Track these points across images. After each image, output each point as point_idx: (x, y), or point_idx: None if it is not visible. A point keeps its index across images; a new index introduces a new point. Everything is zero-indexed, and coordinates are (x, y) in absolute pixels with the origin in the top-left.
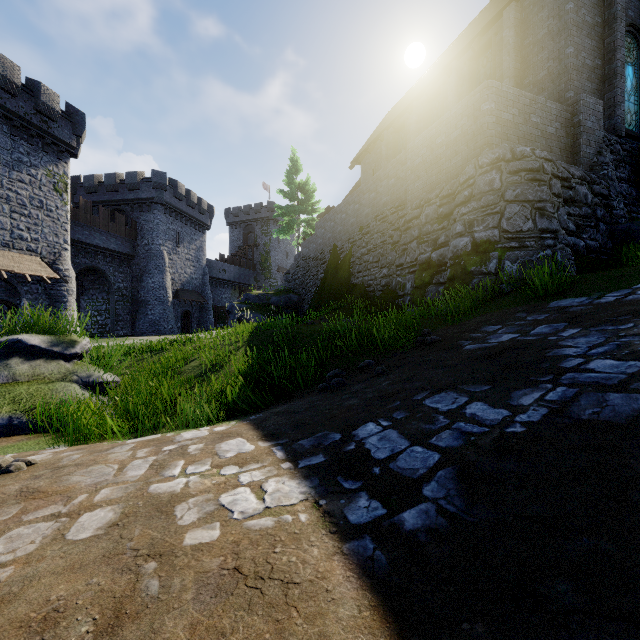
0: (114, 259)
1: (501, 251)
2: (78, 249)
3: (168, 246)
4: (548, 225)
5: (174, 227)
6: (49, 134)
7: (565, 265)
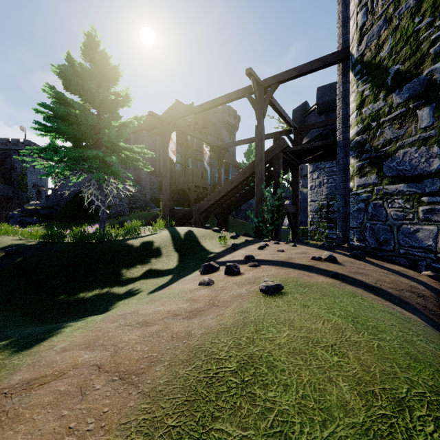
0: None
1: (112, 208)
2: None
3: None
4: (122, 203)
5: None
6: None
7: (125, 211)
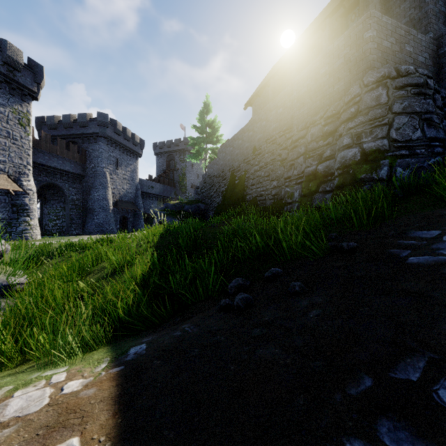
0: (69, 178)
1: (391, 159)
2: (40, 170)
3: (109, 168)
4: (436, 134)
5: (114, 155)
6: (14, 81)
7: None
